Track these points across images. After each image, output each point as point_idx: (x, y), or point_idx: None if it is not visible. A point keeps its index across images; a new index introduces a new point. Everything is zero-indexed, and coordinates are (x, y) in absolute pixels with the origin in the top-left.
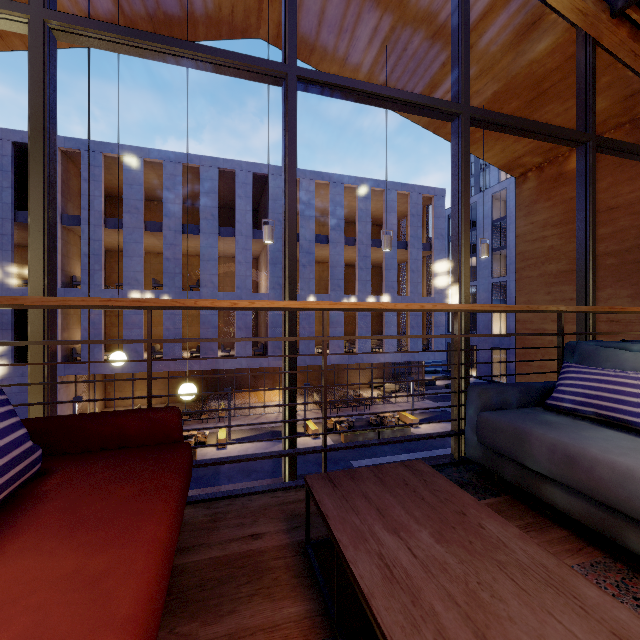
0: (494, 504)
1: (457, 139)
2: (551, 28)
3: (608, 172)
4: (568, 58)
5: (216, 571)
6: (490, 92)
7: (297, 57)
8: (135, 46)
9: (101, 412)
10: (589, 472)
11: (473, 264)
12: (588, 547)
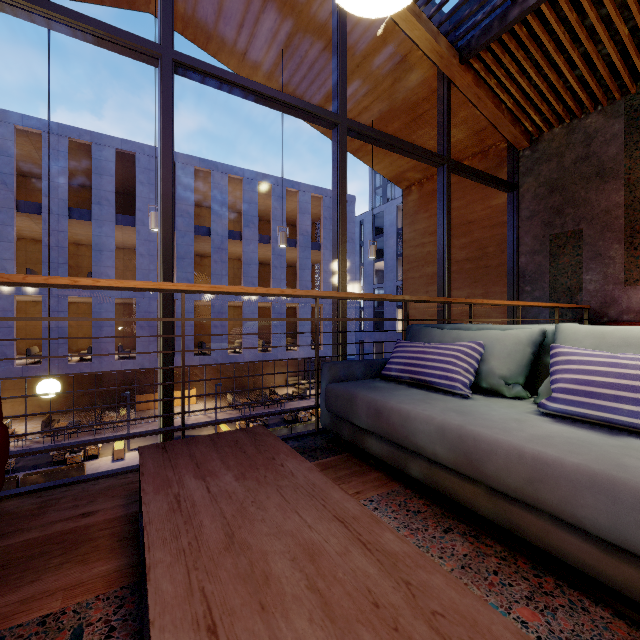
0: (333, 461)
1: (336, 146)
2: (419, 63)
3: (467, 192)
4: (434, 91)
5: (28, 550)
6: (376, 110)
7: (193, 42)
8: None
9: None
10: (388, 420)
11: (381, 268)
12: (392, 482)
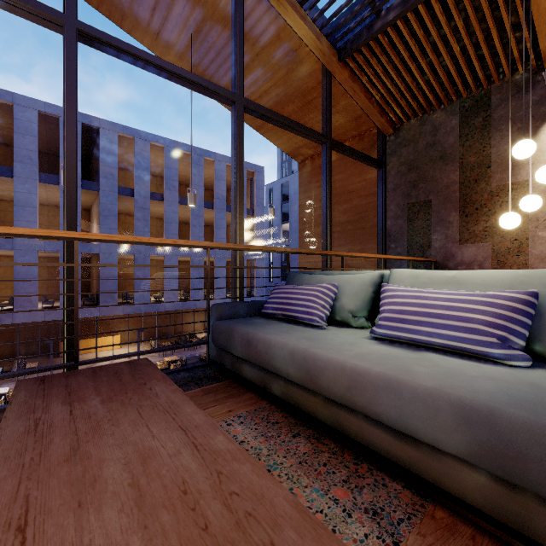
0: (216, 386)
1: (234, 121)
2: (307, 57)
3: (348, 167)
4: (320, 82)
5: None
6: (274, 94)
7: (109, 18)
8: None
9: None
10: (256, 348)
11: (287, 229)
12: (261, 400)
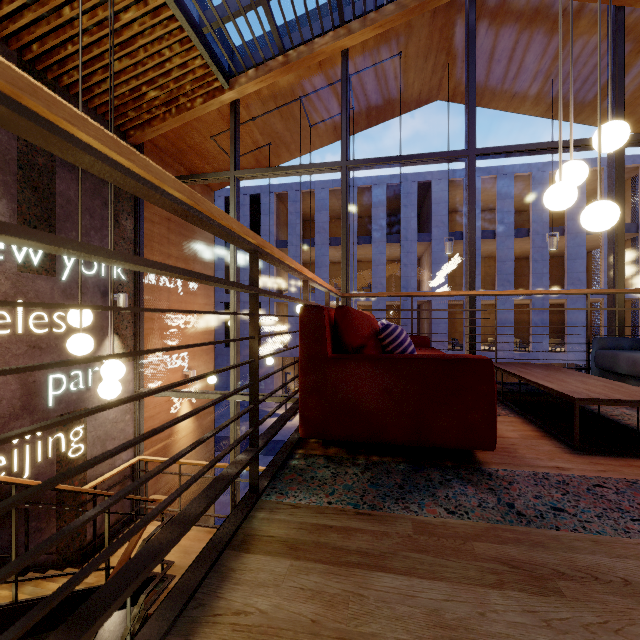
0: None
1: (611, 163)
2: None
3: None
4: None
5: None
6: None
7: None
8: (384, 165)
9: None
10: None
11: None
12: None
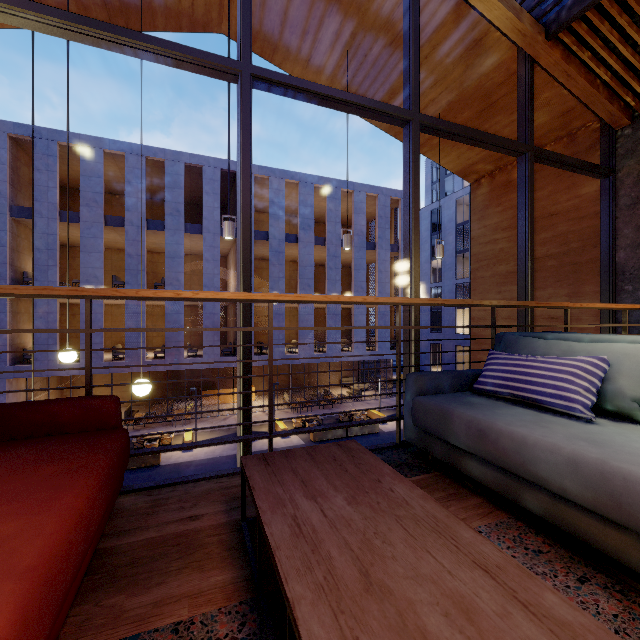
0: (424, 480)
1: (408, 144)
2: (496, 45)
3: (549, 181)
4: (512, 74)
5: (149, 550)
6: (445, 101)
7: (260, 55)
8: (81, 33)
9: (33, 401)
10: (495, 443)
11: (439, 266)
12: (497, 511)
